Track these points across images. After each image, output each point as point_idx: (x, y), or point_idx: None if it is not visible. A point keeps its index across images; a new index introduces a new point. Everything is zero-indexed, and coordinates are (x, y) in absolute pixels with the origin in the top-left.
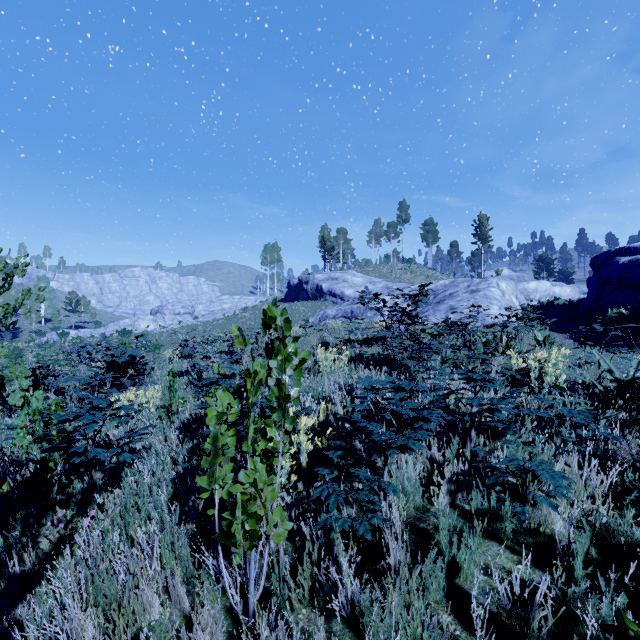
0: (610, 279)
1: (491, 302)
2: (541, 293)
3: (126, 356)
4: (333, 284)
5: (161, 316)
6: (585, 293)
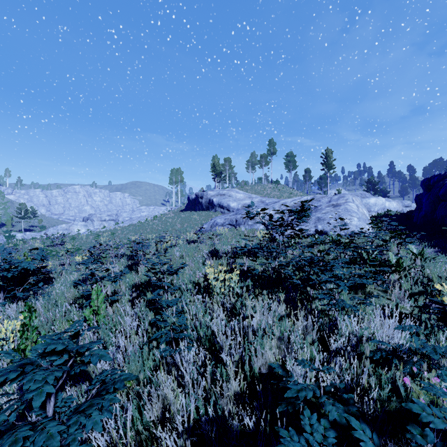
0: (446, 196)
1: (351, 214)
2: (379, 206)
3: (18, 269)
4: (221, 198)
5: (91, 222)
6: (406, 206)
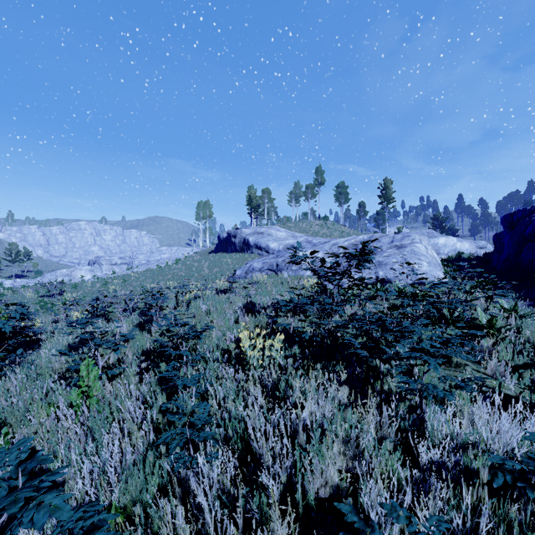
0: (534, 236)
1: (420, 258)
2: (449, 248)
3: None
4: (259, 238)
5: (98, 266)
6: (481, 248)
